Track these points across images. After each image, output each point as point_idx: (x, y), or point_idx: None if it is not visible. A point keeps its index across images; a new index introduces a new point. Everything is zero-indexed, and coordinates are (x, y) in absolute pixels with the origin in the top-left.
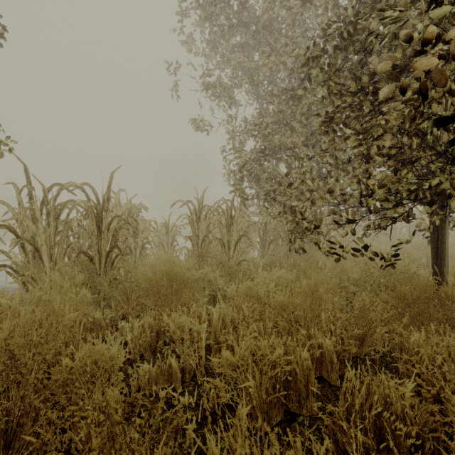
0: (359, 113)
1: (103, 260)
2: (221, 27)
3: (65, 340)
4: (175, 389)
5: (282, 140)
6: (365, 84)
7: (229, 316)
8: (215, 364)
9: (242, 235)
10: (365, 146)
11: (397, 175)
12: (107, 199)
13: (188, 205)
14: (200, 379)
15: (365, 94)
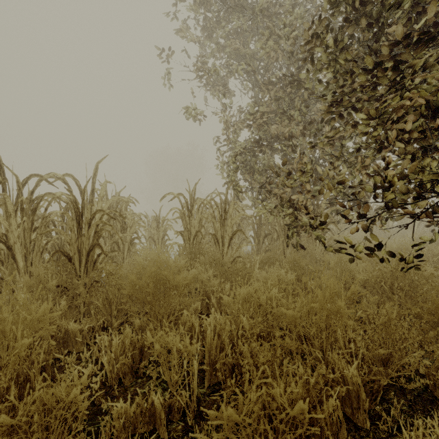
0: (373, 93)
1: (83, 260)
2: (214, 13)
3: (5, 385)
4: (159, 436)
5: (278, 130)
6: (383, 57)
7: (227, 331)
8: (211, 417)
9: (237, 230)
10: (379, 131)
11: (418, 164)
12: (92, 191)
13: (179, 198)
14: (190, 434)
15: (383, 70)
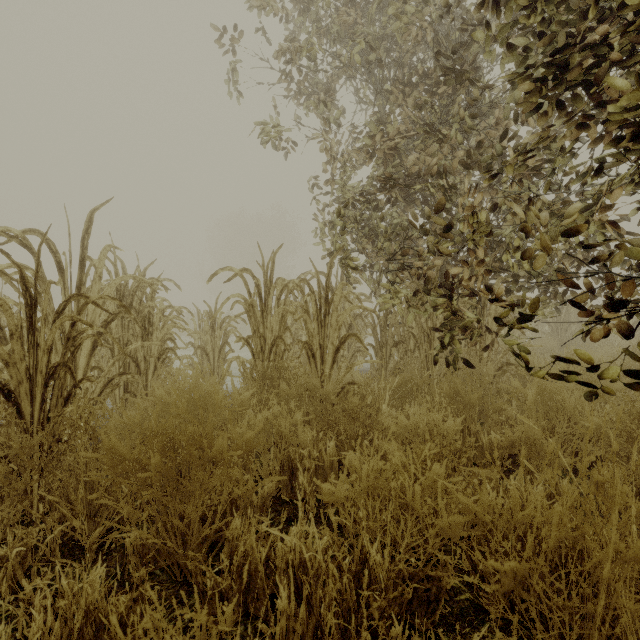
0: None
1: (37, 395)
2: None
3: None
4: None
5: (419, 161)
6: None
7: (330, 592)
8: None
9: (349, 335)
10: None
11: None
12: (81, 264)
13: (243, 278)
14: None
15: None
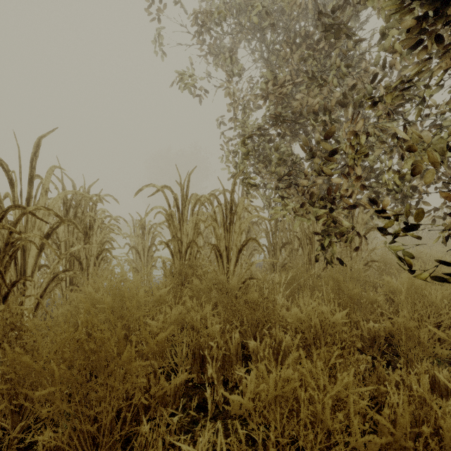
0: None
1: None
2: None
3: None
4: None
5: (303, 102)
6: None
7: None
8: None
9: (249, 239)
10: None
11: None
12: (29, 181)
13: (164, 193)
14: None
15: None
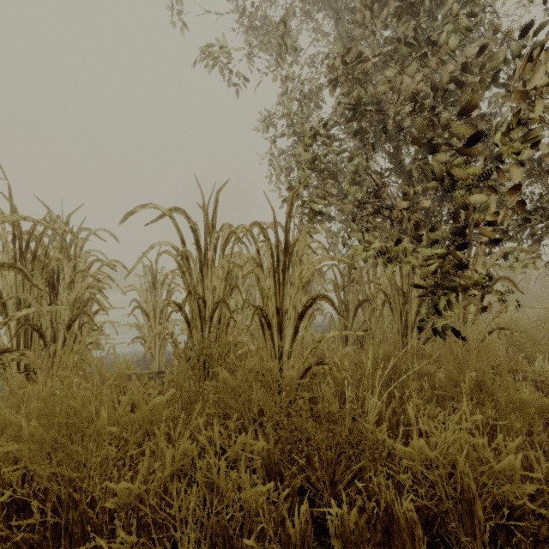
0: None
1: None
2: None
3: None
4: None
5: (396, 83)
6: None
7: None
8: None
9: (317, 298)
10: None
11: None
12: None
13: (173, 219)
14: None
15: None
